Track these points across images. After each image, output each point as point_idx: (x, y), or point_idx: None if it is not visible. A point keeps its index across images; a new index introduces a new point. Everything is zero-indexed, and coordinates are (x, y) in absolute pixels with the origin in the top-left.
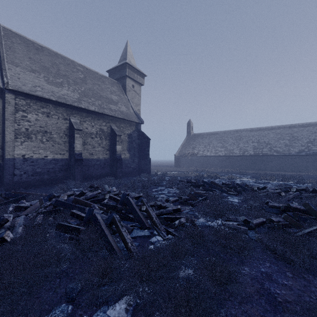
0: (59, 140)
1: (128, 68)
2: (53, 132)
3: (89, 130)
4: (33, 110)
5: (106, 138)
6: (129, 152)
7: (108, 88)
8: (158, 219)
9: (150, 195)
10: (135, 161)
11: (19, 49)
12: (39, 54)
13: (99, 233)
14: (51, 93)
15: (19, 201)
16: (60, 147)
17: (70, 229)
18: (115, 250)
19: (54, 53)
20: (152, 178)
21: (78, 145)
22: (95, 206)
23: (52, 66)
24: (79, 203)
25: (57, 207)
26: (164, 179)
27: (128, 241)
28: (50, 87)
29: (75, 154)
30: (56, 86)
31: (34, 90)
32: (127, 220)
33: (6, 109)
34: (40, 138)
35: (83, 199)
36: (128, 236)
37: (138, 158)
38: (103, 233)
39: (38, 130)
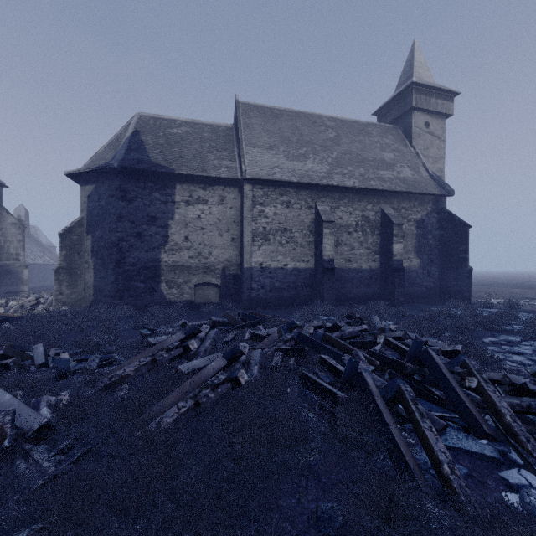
0: (301, 240)
1: (415, 92)
2: (294, 229)
3: (344, 221)
4: (271, 201)
5: (373, 232)
6: (418, 255)
7: (376, 142)
8: (520, 422)
9: (483, 353)
10: (432, 274)
11: (256, 124)
12: (278, 121)
13: (371, 414)
14: (292, 173)
15: (256, 326)
16: (302, 251)
17: (320, 388)
18: (409, 467)
19: (295, 114)
20: (479, 312)
21: (327, 247)
22: (359, 355)
23: (293, 132)
24: (332, 343)
25: (300, 344)
26: (515, 317)
27: (441, 459)
28: (291, 165)
29: (323, 261)
30: (298, 160)
31: (272, 173)
32: (427, 400)
33: (244, 205)
34: (278, 239)
35: (338, 337)
36: (438, 443)
37: (440, 268)
38: (379, 417)
39: (276, 227)
